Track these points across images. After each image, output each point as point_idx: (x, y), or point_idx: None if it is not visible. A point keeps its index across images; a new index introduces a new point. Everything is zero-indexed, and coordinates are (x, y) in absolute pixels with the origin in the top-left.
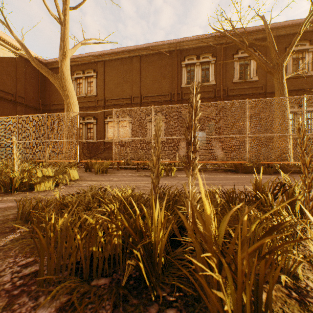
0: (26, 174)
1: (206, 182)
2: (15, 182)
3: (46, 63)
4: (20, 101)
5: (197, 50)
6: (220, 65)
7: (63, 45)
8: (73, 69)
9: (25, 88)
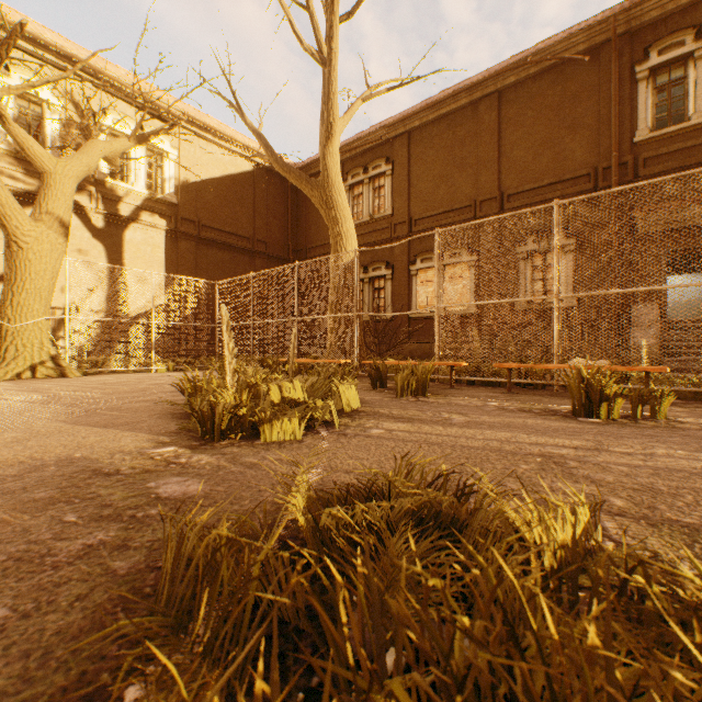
0: (246, 395)
1: None
2: (222, 415)
3: (299, 169)
4: (259, 250)
5: (699, 8)
6: None
7: (326, 111)
8: (346, 168)
9: (267, 224)
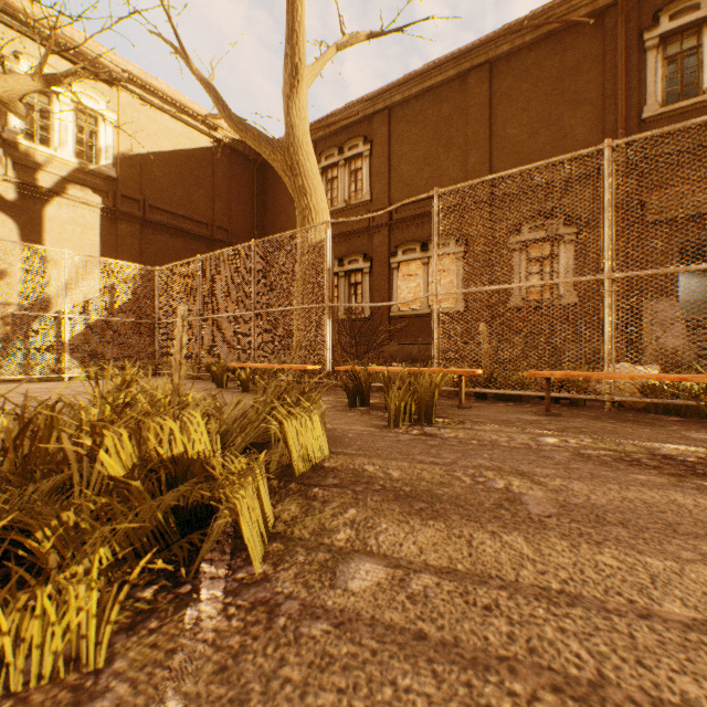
0: None
1: None
2: None
3: None
4: (219, 238)
5: None
6: None
7: (291, 47)
8: (319, 148)
9: (229, 209)
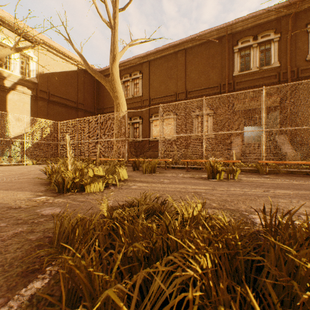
0: (78, 174)
1: (297, 191)
2: (67, 182)
3: (100, 72)
4: (80, 108)
5: (254, 29)
6: (287, 42)
7: (113, 49)
8: (121, 73)
9: (84, 95)
